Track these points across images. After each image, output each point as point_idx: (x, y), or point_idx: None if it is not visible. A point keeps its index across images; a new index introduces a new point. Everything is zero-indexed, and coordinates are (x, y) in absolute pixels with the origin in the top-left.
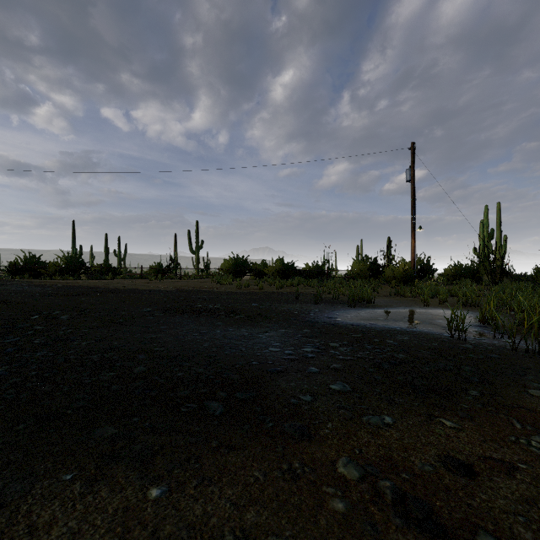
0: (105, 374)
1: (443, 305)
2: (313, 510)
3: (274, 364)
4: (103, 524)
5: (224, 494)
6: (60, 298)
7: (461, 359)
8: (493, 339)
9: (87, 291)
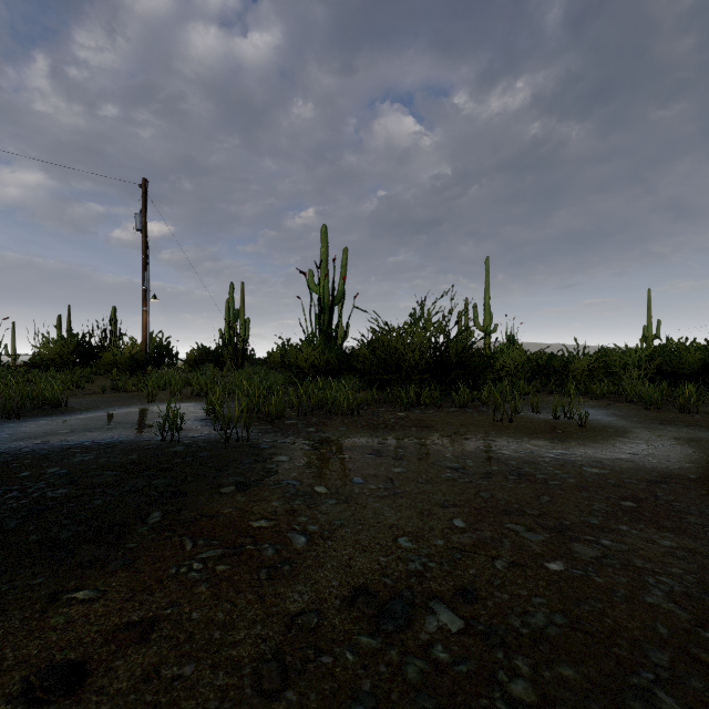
0: None
1: (176, 397)
2: None
3: None
4: None
5: None
6: None
7: (163, 470)
8: (212, 433)
9: None
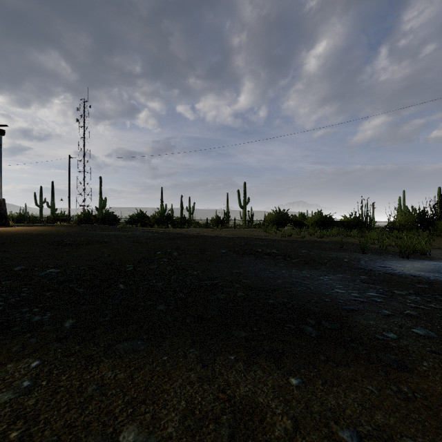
0: (219, 294)
1: None
2: (438, 429)
3: (346, 303)
4: (269, 392)
5: (348, 395)
6: (165, 240)
7: None
8: None
9: (178, 236)
